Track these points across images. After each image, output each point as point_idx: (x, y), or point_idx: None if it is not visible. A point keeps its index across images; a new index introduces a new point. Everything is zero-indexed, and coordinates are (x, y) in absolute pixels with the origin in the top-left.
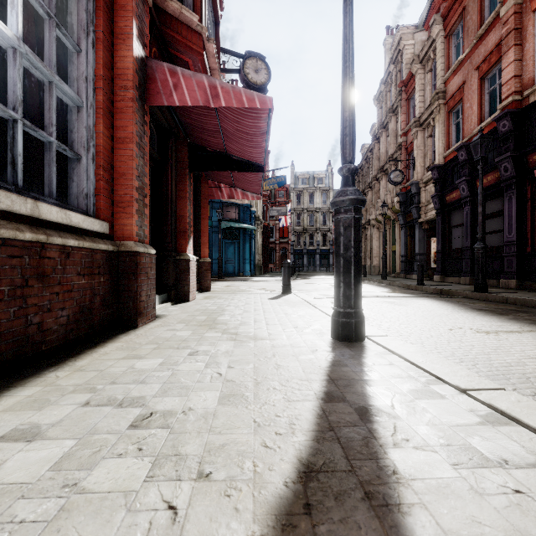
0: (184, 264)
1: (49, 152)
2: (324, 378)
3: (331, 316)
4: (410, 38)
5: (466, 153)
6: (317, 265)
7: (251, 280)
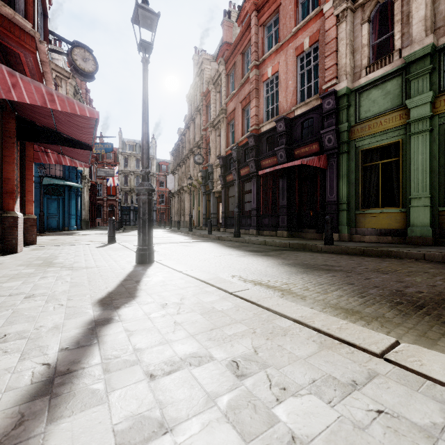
0: (12, 220)
1: None
2: (125, 276)
3: None
4: (209, 64)
5: (236, 153)
6: None
7: (78, 234)
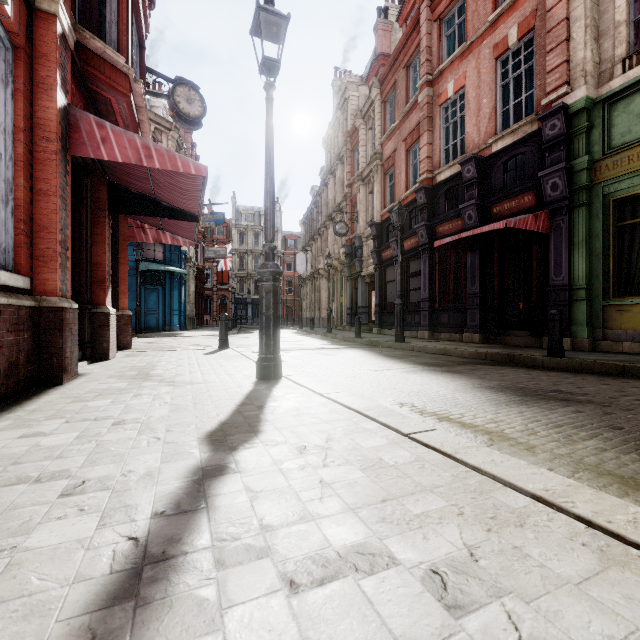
0: (102, 318)
1: None
2: (243, 397)
3: None
4: (355, 90)
5: (396, 216)
6: None
7: (181, 335)
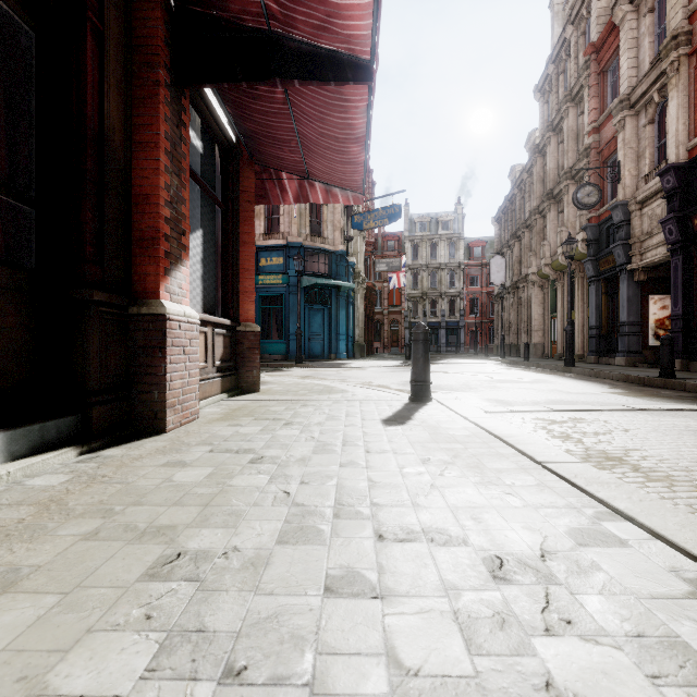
0: (150, 328)
1: None
2: None
3: None
4: None
5: None
6: (442, 344)
7: (348, 365)
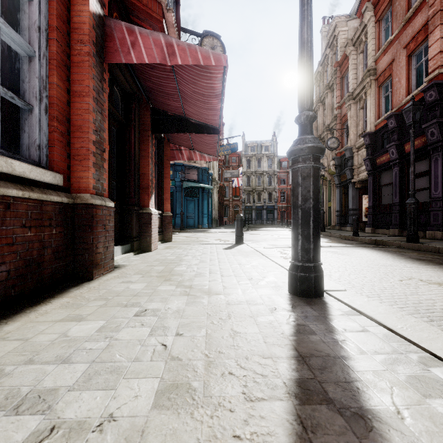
0: (147, 217)
1: None
2: (291, 353)
3: (283, 266)
4: (344, 26)
5: (395, 121)
6: (264, 219)
7: (209, 231)
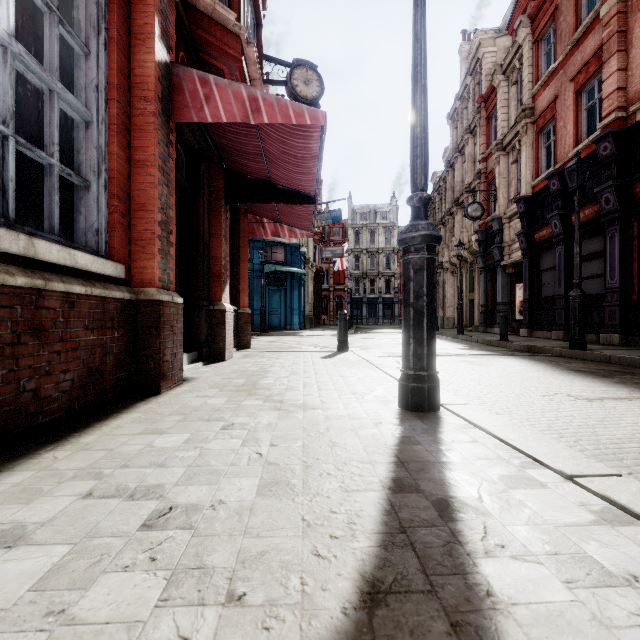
0: (219, 315)
1: (50, 177)
2: (391, 459)
3: (397, 379)
4: (491, 45)
5: (559, 182)
6: (379, 317)
7: (300, 334)
